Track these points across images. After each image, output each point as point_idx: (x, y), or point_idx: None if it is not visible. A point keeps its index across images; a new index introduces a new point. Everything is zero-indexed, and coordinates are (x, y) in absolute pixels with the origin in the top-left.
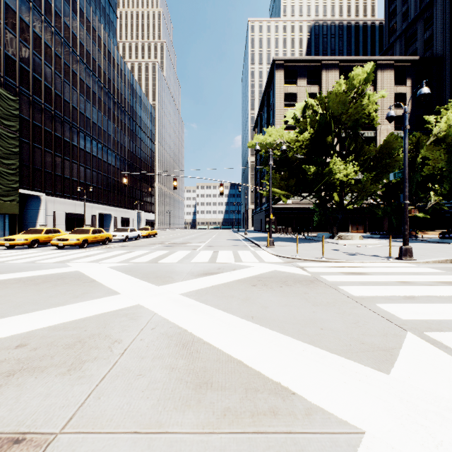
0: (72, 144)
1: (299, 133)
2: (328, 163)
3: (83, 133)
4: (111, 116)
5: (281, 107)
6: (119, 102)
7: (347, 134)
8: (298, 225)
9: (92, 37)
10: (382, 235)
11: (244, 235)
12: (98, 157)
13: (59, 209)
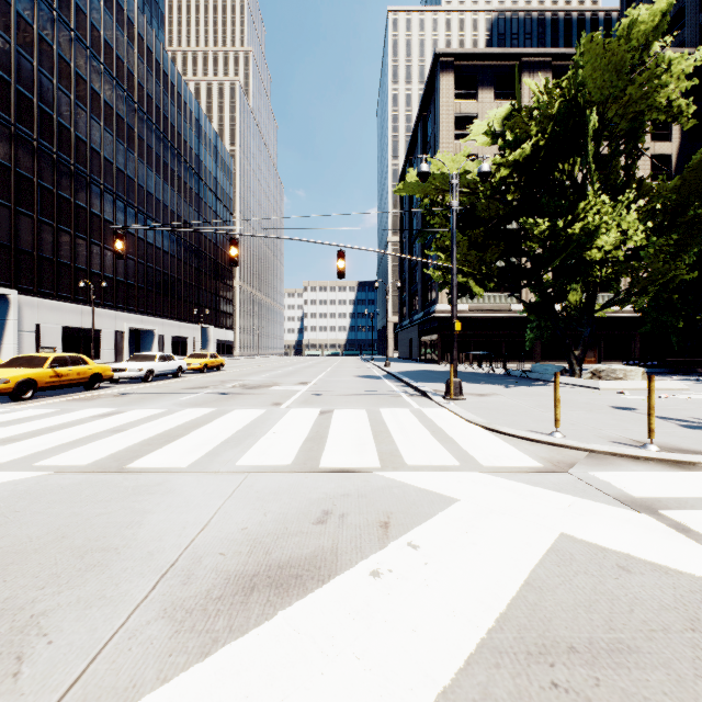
0: (75, 204)
1: (509, 149)
2: (574, 213)
3: (99, 185)
4: (153, 162)
5: (449, 139)
6: (169, 139)
7: (613, 152)
8: (479, 349)
9: (115, 18)
10: (651, 368)
11: (384, 367)
12: (128, 231)
13: (49, 320)
